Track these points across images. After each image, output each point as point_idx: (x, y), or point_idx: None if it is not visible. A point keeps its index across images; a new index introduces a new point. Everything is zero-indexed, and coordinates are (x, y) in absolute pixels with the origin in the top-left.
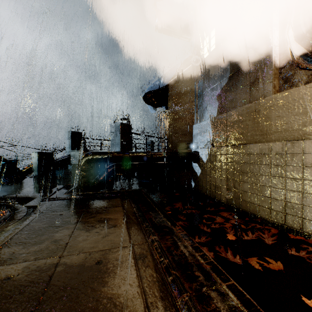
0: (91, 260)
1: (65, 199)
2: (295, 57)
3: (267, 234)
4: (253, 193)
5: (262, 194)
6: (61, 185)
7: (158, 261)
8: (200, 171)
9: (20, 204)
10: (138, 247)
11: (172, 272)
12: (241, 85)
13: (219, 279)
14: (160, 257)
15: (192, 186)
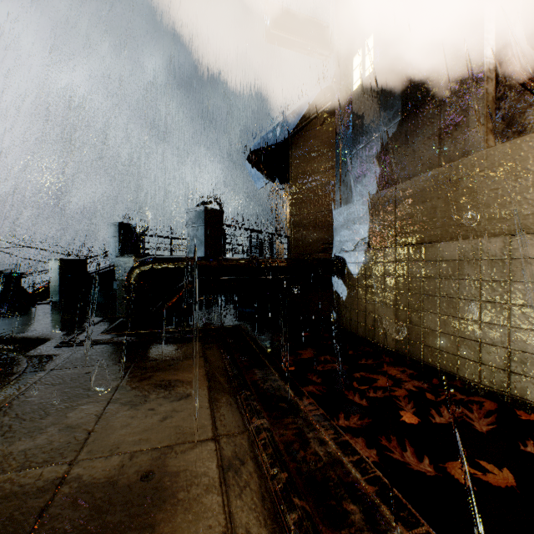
0: (133, 471)
1: (101, 344)
2: (527, 78)
3: (477, 412)
4: (447, 333)
5: (463, 335)
6: (98, 317)
7: (268, 475)
8: (346, 293)
9: (17, 353)
10: (229, 442)
11: (297, 502)
12: (423, 134)
13: (396, 520)
14: (271, 466)
15: (331, 320)
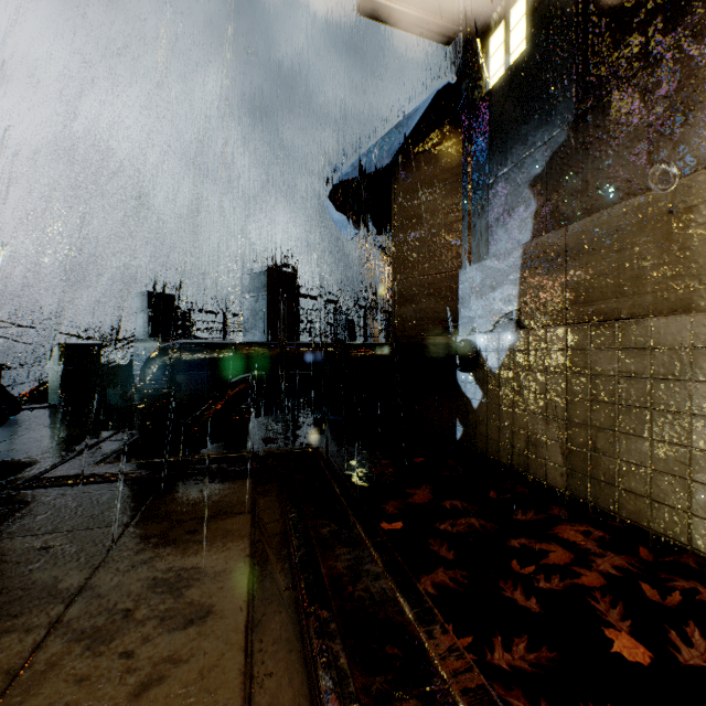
0: None
1: (89, 483)
2: None
3: None
4: (667, 471)
5: (700, 477)
6: (107, 430)
7: None
8: (479, 396)
9: None
10: None
11: None
12: (616, 139)
13: None
14: None
15: (456, 436)
